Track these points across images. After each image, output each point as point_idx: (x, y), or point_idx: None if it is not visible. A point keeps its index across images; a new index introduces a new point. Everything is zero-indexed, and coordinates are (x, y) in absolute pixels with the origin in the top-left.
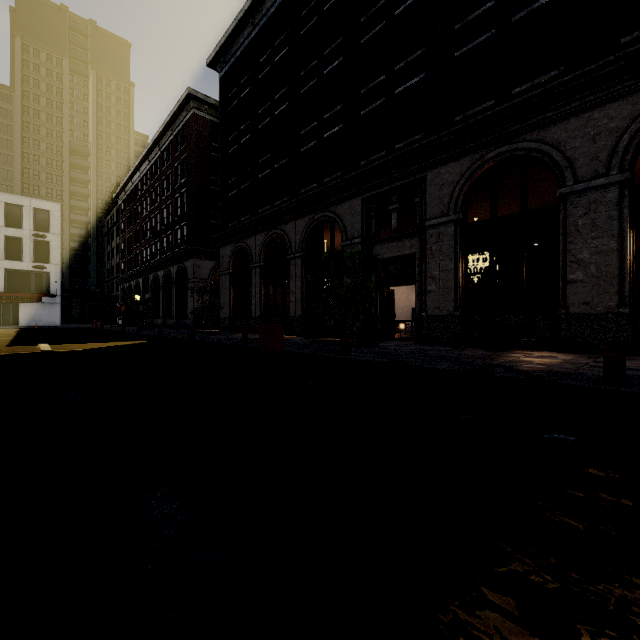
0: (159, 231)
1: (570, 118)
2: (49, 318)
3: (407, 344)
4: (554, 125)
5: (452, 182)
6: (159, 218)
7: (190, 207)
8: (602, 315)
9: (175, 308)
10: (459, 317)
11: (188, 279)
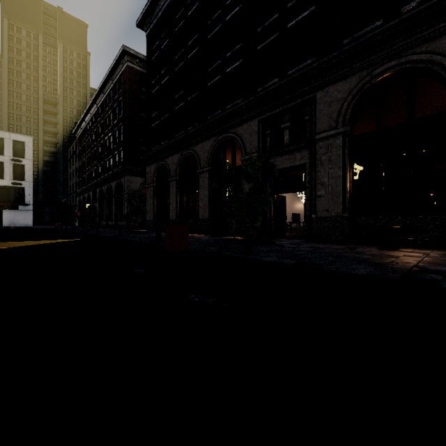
0: (103, 156)
1: None
2: (24, 221)
3: (299, 242)
4: (445, 35)
5: (340, 99)
6: (103, 146)
7: (125, 137)
8: None
9: (114, 213)
10: (347, 218)
11: (123, 191)
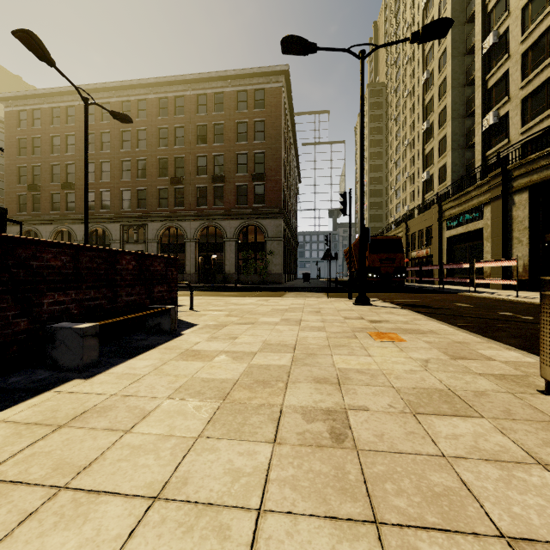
0: None
1: (186, 221)
2: None
3: None
4: (183, 222)
5: (156, 229)
6: None
7: None
8: (192, 274)
9: None
10: None
11: None
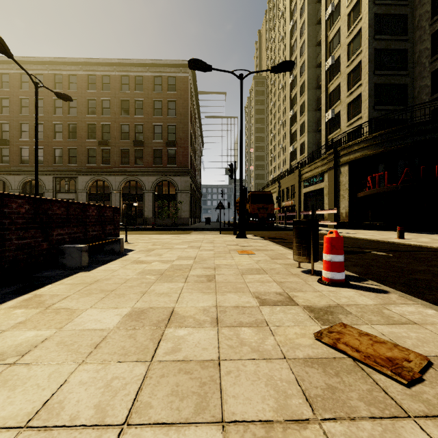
0: None
1: (112, 176)
2: None
3: None
4: (109, 176)
5: (86, 181)
6: None
7: None
8: None
9: None
10: None
11: None
